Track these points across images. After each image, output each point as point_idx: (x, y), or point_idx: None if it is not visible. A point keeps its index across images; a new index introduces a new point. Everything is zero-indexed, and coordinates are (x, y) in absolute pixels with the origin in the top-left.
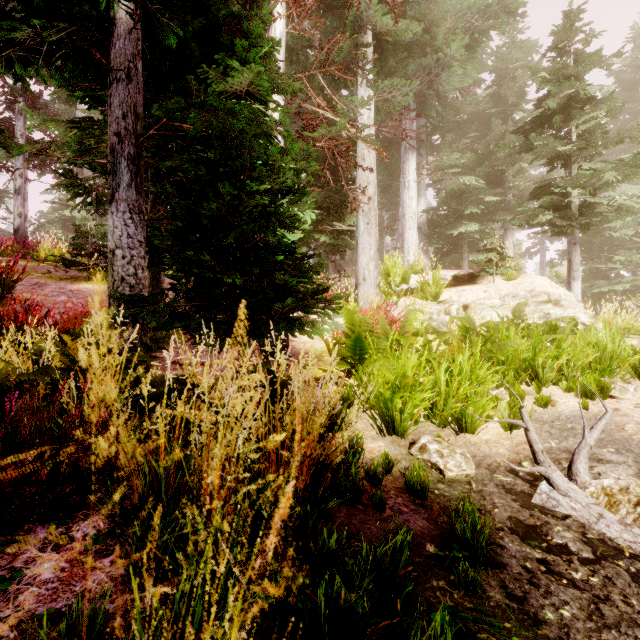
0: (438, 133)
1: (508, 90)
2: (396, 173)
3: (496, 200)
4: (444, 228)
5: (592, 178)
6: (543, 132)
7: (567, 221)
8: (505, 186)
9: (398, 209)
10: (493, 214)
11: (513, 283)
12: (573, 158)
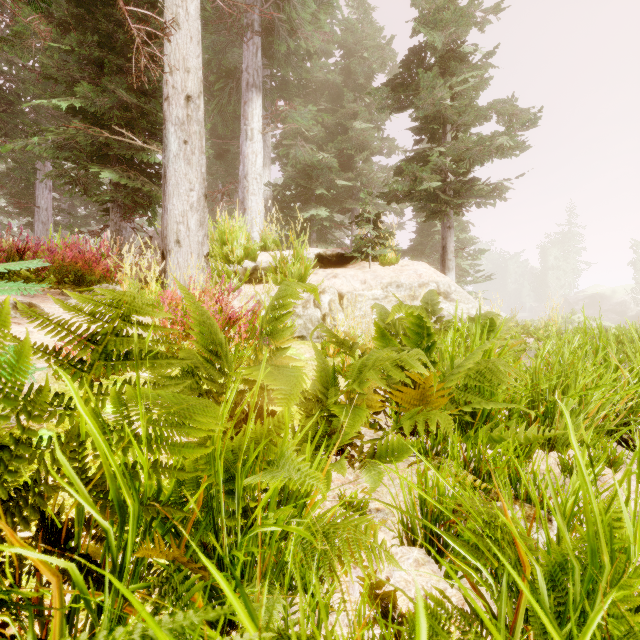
0: (285, 96)
1: (359, 66)
2: (234, 139)
3: (345, 187)
4: (292, 209)
5: (476, 145)
6: (419, 85)
7: (449, 196)
8: (353, 174)
9: (236, 184)
10: (341, 203)
11: (394, 269)
12: (448, 126)
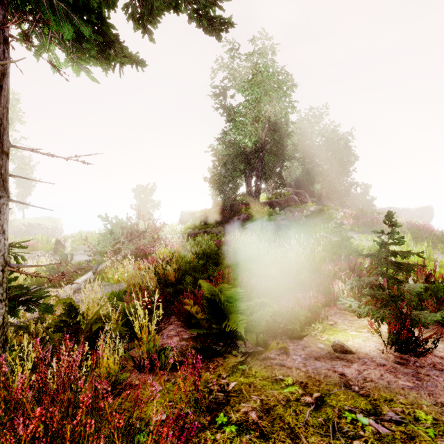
0: None
1: None
2: None
3: None
4: None
5: None
6: None
7: None
8: None
9: None
10: None
11: None
12: None
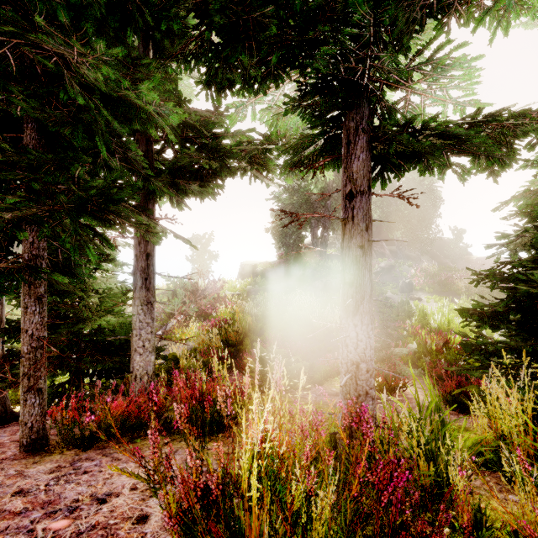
0: None
1: None
2: None
3: None
4: None
5: None
6: None
7: None
8: None
9: None
10: None
11: None
12: None
